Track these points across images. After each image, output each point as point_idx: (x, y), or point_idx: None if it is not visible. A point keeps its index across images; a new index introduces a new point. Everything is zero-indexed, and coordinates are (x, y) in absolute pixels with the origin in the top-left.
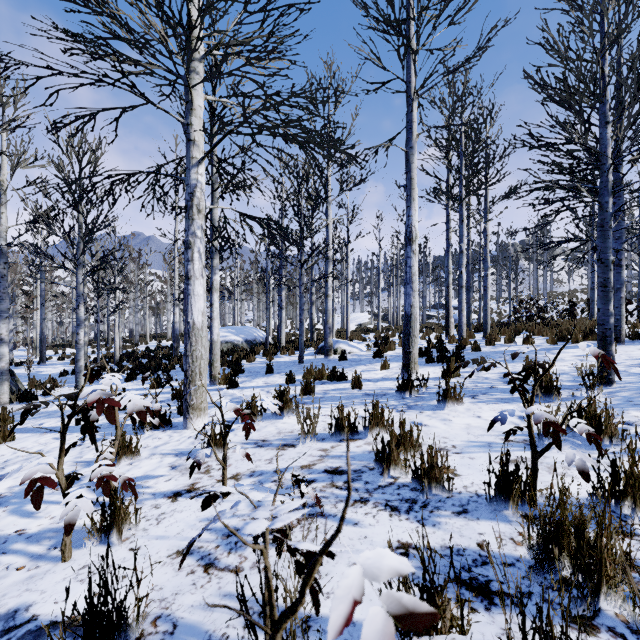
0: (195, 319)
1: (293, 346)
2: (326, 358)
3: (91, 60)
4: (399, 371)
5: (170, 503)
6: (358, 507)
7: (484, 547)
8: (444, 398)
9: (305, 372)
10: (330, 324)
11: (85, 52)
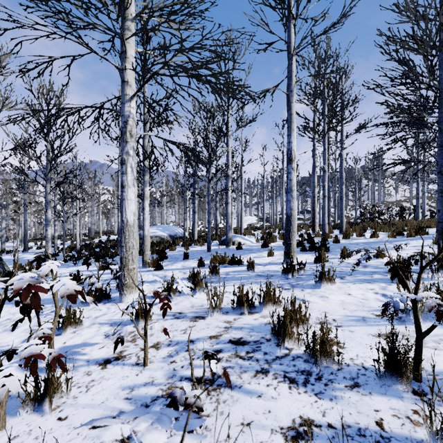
0: (128, 218)
1: (203, 239)
2: (227, 248)
3: (46, 17)
4: (281, 257)
5: (100, 370)
6: (260, 378)
7: (383, 427)
8: (320, 279)
9: (212, 258)
10: (230, 223)
11: (38, 5)
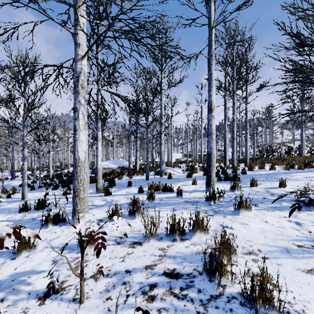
0: (80, 156)
1: (143, 170)
2: (160, 177)
3: None
4: (203, 186)
5: (37, 307)
6: None
7: None
8: (238, 207)
9: (149, 186)
10: (163, 159)
11: None
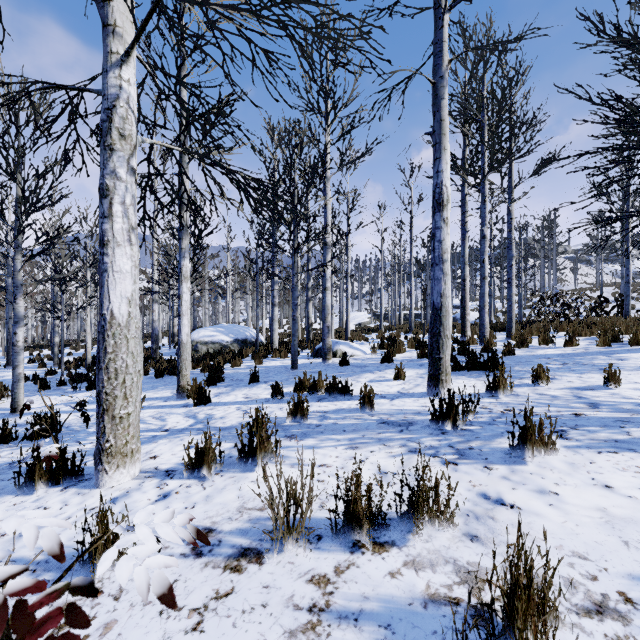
0: (115, 310)
1: (286, 347)
2: (324, 362)
3: None
4: (420, 382)
5: None
6: None
7: None
8: (522, 441)
9: (297, 383)
10: (329, 322)
11: None
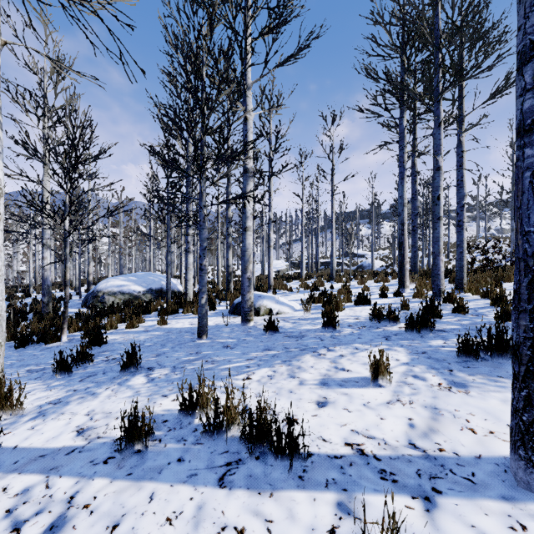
0: None
1: None
2: (243, 325)
3: None
4: (431, 398)
5: None
6: None
7: None
8: None
9: (185, 400)
10: (250, 272)
11: None
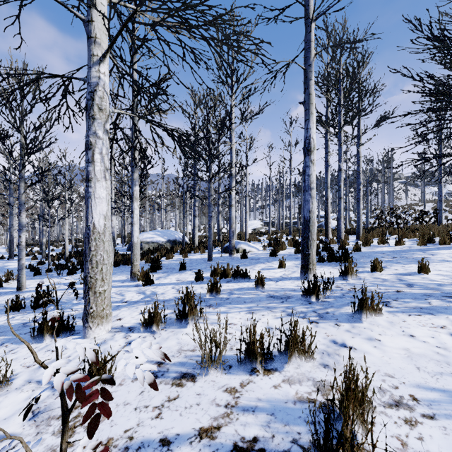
0: (96, 223)
1: (204, 246)
2: (230, 256)
3: None
4: (295, 270)
5: None
6: None
7: None
8: (360, 308)
9: (212, 270)
10: (233, 228)
11: None
